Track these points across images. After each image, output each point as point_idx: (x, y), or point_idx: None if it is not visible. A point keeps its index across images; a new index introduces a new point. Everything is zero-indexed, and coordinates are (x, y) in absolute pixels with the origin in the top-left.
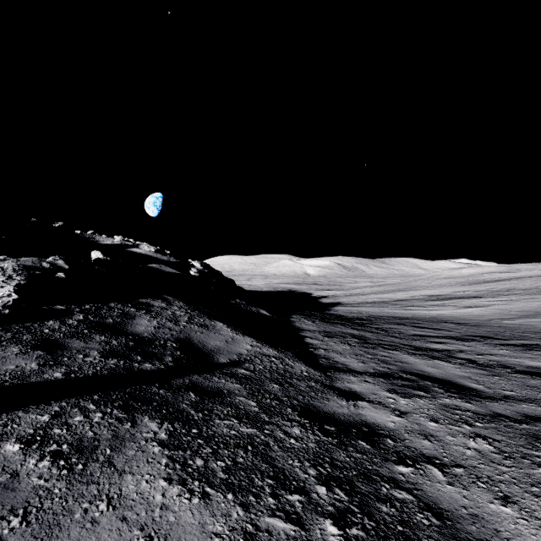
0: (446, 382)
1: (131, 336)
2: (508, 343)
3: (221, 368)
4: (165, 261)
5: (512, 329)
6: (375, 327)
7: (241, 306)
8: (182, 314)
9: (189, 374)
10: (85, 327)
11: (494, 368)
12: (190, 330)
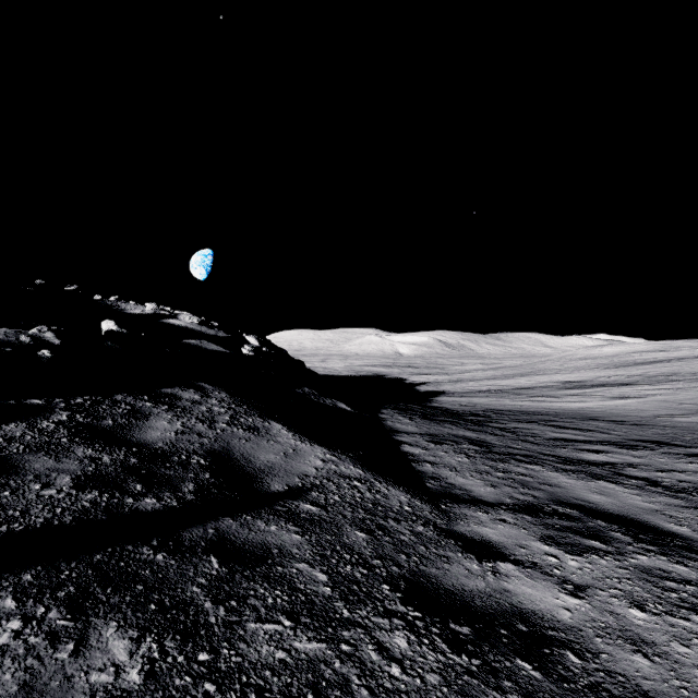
0: (629, 521)
1: (136, 447)
2: (696, 453)
3: (273, 503)
4: (211, 336)
5: (693, 430)
6: (498, 427)
7: (311, 397)
8: (222, 410)
9: (218, 516)
10: (66, 433)
11: (692, 495)
12: (231, 437)
